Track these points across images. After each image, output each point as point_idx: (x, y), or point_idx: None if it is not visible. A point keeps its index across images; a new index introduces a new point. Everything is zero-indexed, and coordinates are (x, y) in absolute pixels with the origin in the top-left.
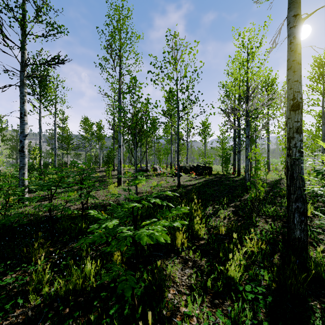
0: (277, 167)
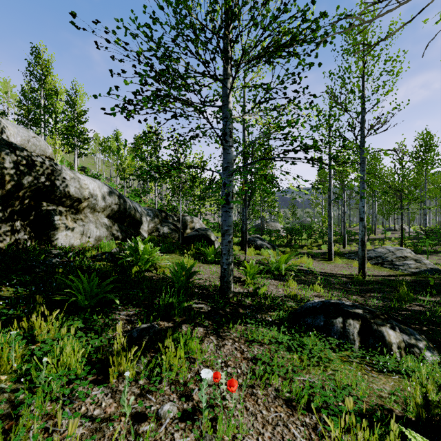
0: None
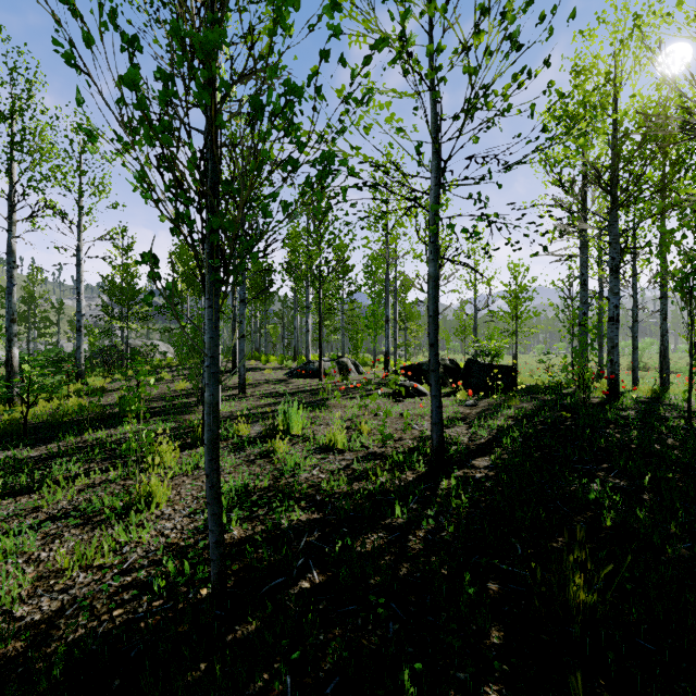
0: (641, 361)
